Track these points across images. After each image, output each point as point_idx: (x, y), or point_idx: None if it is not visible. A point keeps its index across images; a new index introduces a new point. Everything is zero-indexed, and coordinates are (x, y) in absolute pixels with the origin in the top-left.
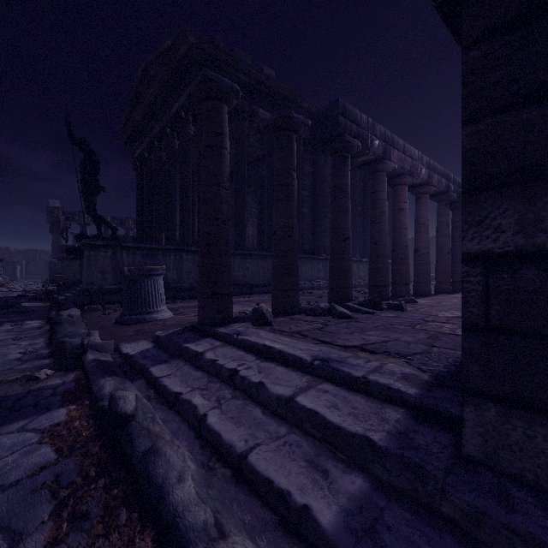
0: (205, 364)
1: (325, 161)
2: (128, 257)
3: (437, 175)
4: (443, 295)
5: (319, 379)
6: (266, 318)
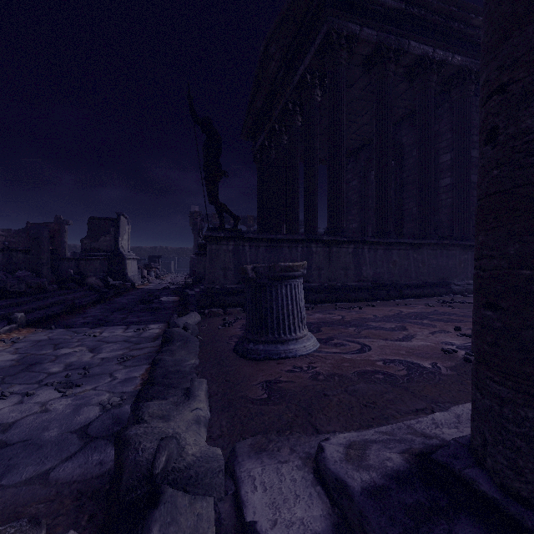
0: None
1: None
2: (251, 250)
3: None
4: None
5: None
6: None
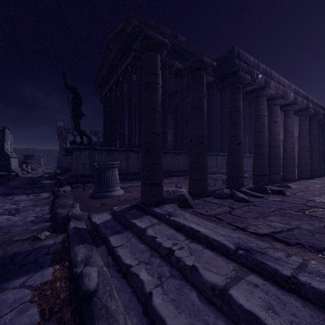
0: (147, 239)
1: (216, 92)
2: (98, 155)
3: (300, 98)
4: (305, 181)
5: (245, 269)
6: (188, 203)
